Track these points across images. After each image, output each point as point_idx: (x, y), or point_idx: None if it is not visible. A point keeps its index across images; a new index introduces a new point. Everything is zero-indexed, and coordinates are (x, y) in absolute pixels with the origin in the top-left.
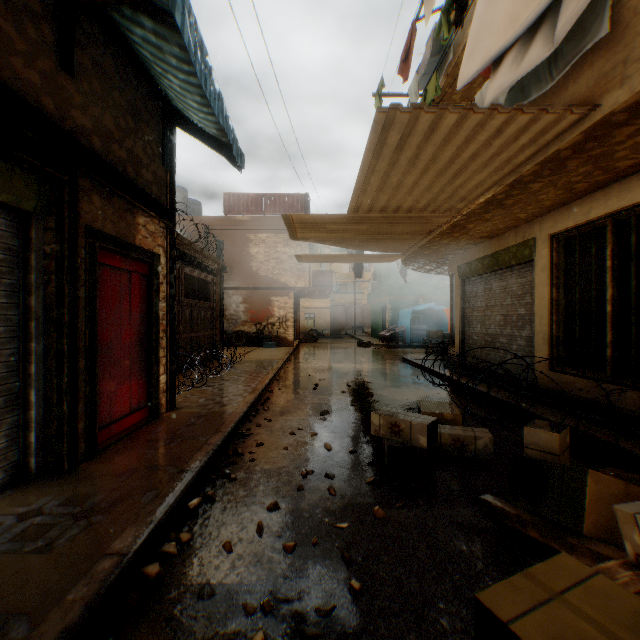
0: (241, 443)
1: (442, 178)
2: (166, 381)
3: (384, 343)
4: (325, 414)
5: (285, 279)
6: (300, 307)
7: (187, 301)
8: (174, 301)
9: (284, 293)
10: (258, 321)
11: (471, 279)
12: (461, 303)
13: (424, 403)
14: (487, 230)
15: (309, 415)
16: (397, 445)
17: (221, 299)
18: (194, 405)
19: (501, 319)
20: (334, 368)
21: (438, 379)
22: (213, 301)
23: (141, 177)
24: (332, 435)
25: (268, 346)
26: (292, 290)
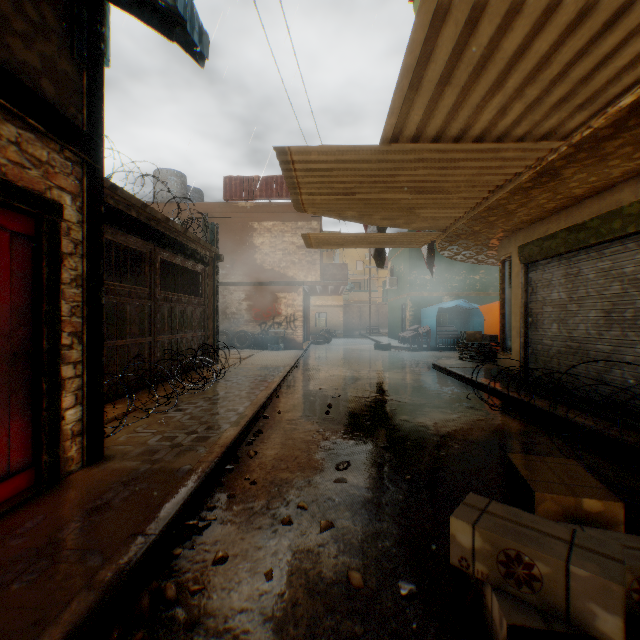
0: (186, 551)
1: (584, 29)
2: (82, 417)
3: (405, 345)
4: (344, 468)
5: (293, 273)
6: (311, 306)
7: (164, 294)
8: (101, 286)
9: (292, 289)
10: (263, 320)
11: (539, 262)
12: (523, 295)
13: (523, 464)
14: (587, 182)
15: (318, 469)
16: (533, 623)
17: (215, 294)
18: (136, 451)
19: (599, 316)
20: (351, 378)
21: (491, 397)
22: (204, 296)
23: (6, 50)
24: (359, 527)
25: (274, 349)
26: (301, 285)
